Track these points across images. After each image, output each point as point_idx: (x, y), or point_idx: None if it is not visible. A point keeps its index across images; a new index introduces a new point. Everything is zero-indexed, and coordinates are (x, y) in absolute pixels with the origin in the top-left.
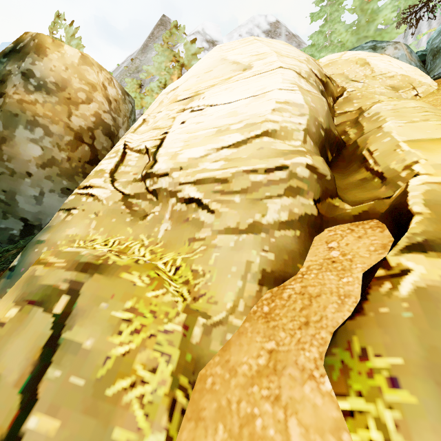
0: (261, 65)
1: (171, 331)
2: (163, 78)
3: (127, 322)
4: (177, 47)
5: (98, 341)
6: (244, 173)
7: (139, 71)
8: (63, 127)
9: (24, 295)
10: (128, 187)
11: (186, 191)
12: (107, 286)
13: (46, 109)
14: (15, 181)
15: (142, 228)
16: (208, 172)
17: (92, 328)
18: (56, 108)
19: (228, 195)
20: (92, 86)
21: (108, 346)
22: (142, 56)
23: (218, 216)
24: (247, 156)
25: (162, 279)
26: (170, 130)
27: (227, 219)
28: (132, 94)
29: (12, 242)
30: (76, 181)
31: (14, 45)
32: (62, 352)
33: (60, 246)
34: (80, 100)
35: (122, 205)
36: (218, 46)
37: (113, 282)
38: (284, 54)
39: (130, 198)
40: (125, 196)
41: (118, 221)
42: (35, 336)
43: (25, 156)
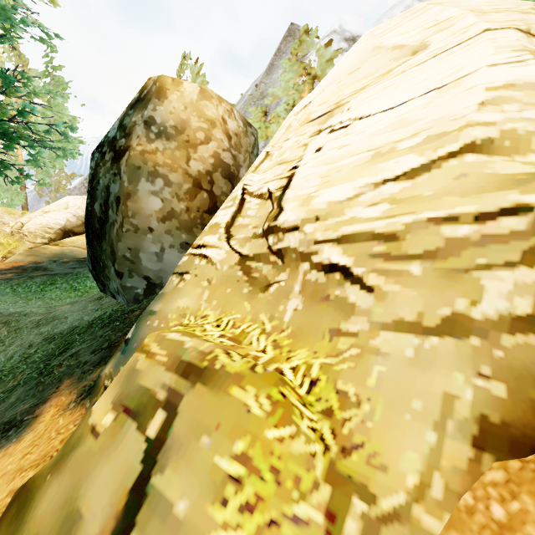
0: (445, 37)
1: (305, 521)
2: (291, 98)
3: (235, 483)
4: (307, 57)
5: (193, 507)
6: (429, 223)
7: (264, 96)
8: (181, 175)
9: (122, 395)
10: (246, 246)
11: (325, 254)
12: (212, 408)
13: (166, 156)
14: (139, 238)
15: (263, 304)
16: (361, 223)
17: (188, 479)
18: (175, 154)
19: (398, 261)
20: (211, 122)
21: (206, 524)
22: (268, 78)
23: (379, 297)
24: (434, 193)
25: (290, 404)
26: (301, 163)
27: (397, 305)
28: (256, 124)
29: (137, 301)
30: (195, 234)
31: (139, 95)
32: (148, 511)
33: (171, 320)
34: (199, 141)
35: (239, 271)
36: (368, 33)
37: (219, 402)
38: (488, 10)
39: (248, 261)
40: (243, 258)
41: (233, 292)
42: (124, 468)
43: (147, 211)
